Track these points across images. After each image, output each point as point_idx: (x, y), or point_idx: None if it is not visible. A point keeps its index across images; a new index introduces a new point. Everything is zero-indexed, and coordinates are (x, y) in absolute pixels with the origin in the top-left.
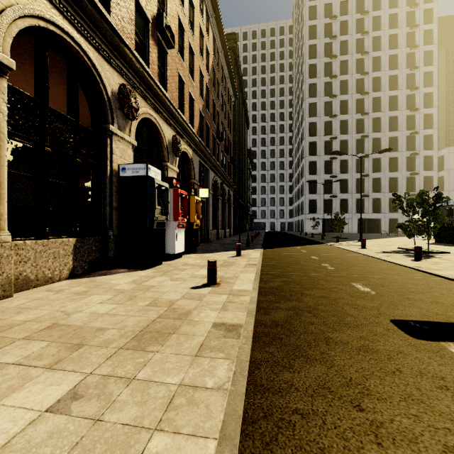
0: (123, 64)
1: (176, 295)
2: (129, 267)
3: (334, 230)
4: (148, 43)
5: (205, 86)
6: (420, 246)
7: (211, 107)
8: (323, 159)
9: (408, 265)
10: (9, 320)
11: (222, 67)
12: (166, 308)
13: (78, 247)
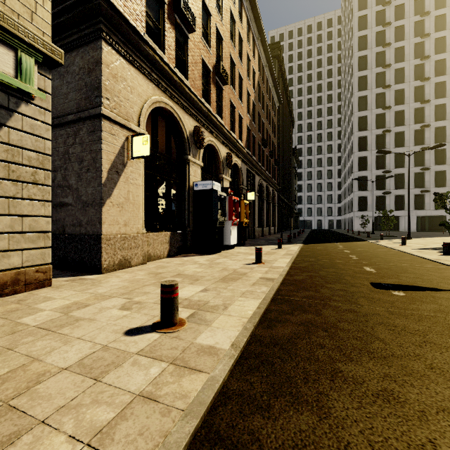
0: (196, 111)
1: (237, 267)
2: (200, 252)
3: (382, 228)
4: (210, 88)
5: (251, 102)
6: (448, 242)
7: (256, 119)
8: (375, 154)
9: (429, 258)
10: (157, 272)
11: (267, 79)
12: (232, 271)
13: (171, 238)
